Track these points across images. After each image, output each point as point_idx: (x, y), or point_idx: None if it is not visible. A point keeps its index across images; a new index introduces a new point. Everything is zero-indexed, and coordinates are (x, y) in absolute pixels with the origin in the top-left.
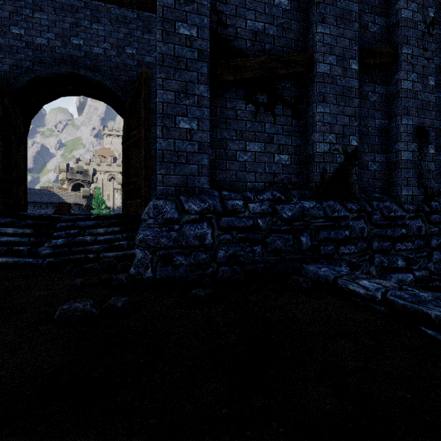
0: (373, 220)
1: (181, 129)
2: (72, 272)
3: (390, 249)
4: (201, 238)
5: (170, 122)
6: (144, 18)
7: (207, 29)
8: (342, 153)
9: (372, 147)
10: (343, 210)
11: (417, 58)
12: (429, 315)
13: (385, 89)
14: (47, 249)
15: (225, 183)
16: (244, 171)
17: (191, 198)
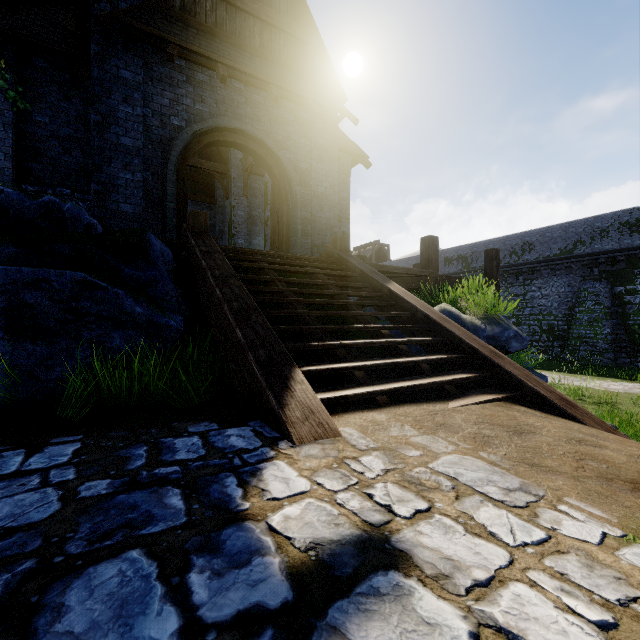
0: None
1: None
2: None
3: None
4: None
5: None
6: None
7: None
8: None
9: None
10: None
11: None
12: None
13: None
14: None
15: None
16: None
17: None
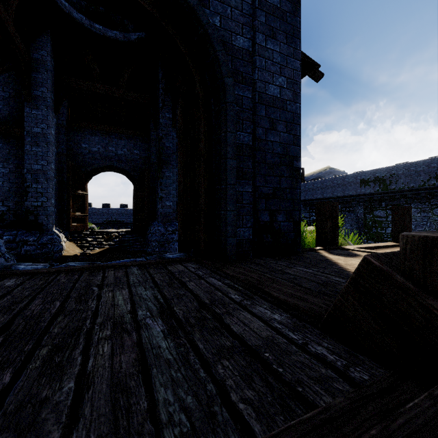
0: None
1: None
2: None
3: None
4: None
5: None
6: None
7: None
8: None
9: None
10: None
11: None
12: None
13: None
14: None
15: None
16: None
17: None
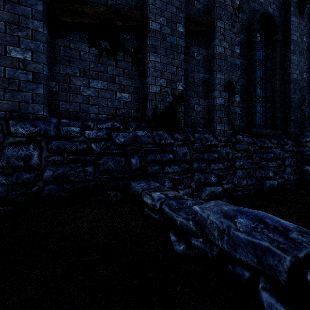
0: (194, 147)
1: (13, 58)
2: None
3: (206, 169)
4: (26, 158)
5: None
6: None
7: None
8: (170, 94)
9: (197, 93)
10: (169, 138)
11: (228, 31)
12: (177, 222)
13: (207, 52)
14: None
15: (69, 113)
16: (87, 103)
17: (21, 123)
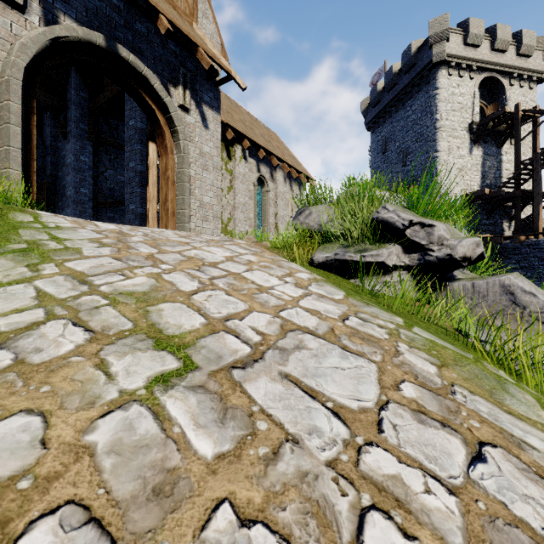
0: None
1: None
2: None
3: None
4: None
5: None
6: None
7: (92, 190)
8: None
9: None
10: None
11: None
12: None
13: None
14: None
15: None
16: None
17: None
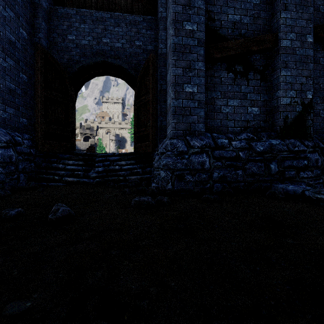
0: None
1: (186, 92)
2: (115, 186)
3: None
4: (202, 164)
5: (179, 88)
6: (147, 20)
7: (203, 24)
8: (300, 104)
9: (323, 99)
10: (302, 146)
11: None
12: None
13: None
14: (94, 174)
15: (213, 128)
16: (226, 119)
17: (194, 138)
